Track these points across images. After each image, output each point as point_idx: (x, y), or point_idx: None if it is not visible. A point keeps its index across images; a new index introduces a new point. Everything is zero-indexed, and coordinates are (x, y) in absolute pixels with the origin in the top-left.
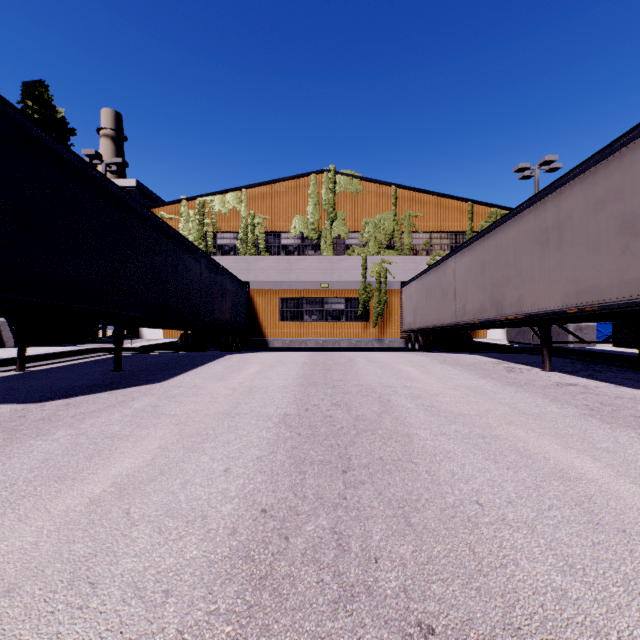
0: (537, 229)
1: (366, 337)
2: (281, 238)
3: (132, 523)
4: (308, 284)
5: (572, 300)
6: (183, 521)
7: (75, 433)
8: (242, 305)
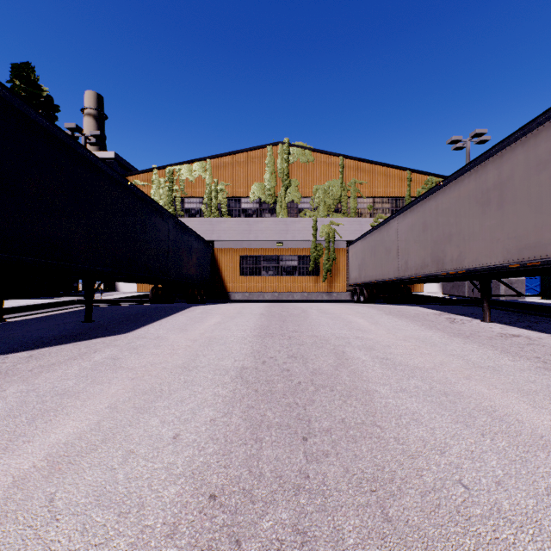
0: (478, 190)
1: (316, 290)
2: (241, 203)
3: (52, 516)
4: (265, 243)
5: (513, 256)
6: (114, 513)
7: (26, 389)
8: (207, 262)
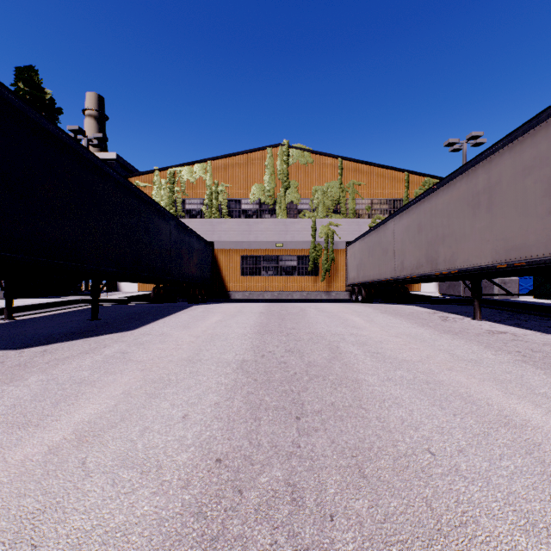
0: (469, 193)
1: (315, 290)
2: (241, 204)
3: (86, 474)
4: (265, 244)
5: (501, 256)
6: (137, 472)
7: (46, 379)
8: (207, 262)
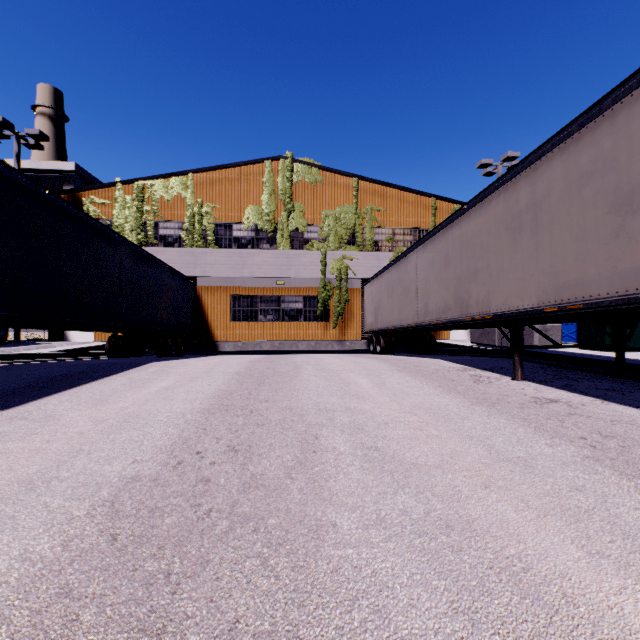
0: (508, 213)
1: (326, 338)
2: (233, 230)
3: None
4: (263, 281)
5: (550, 296)
6: None
7: None
8: (186, 303)
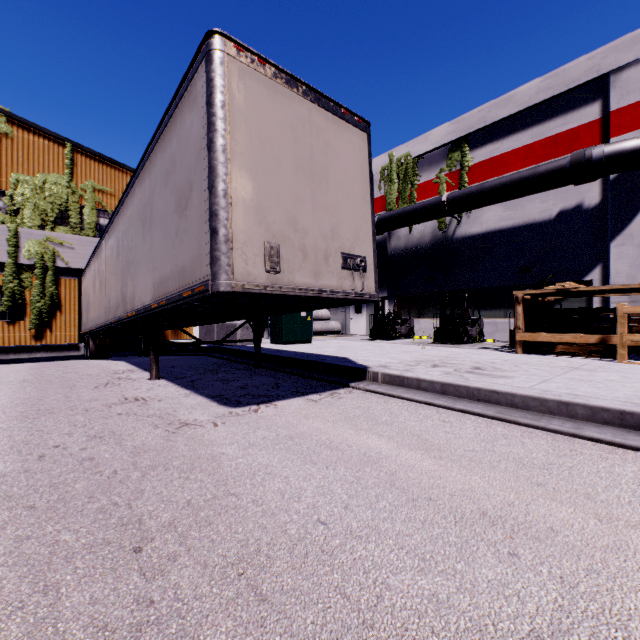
0: (141, 204)
1: (19, 343)
2: None
3: None
4: None
5: (156, 293)
6: None
7: None
8: None
